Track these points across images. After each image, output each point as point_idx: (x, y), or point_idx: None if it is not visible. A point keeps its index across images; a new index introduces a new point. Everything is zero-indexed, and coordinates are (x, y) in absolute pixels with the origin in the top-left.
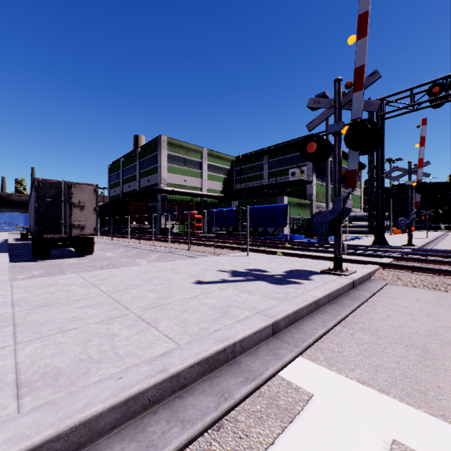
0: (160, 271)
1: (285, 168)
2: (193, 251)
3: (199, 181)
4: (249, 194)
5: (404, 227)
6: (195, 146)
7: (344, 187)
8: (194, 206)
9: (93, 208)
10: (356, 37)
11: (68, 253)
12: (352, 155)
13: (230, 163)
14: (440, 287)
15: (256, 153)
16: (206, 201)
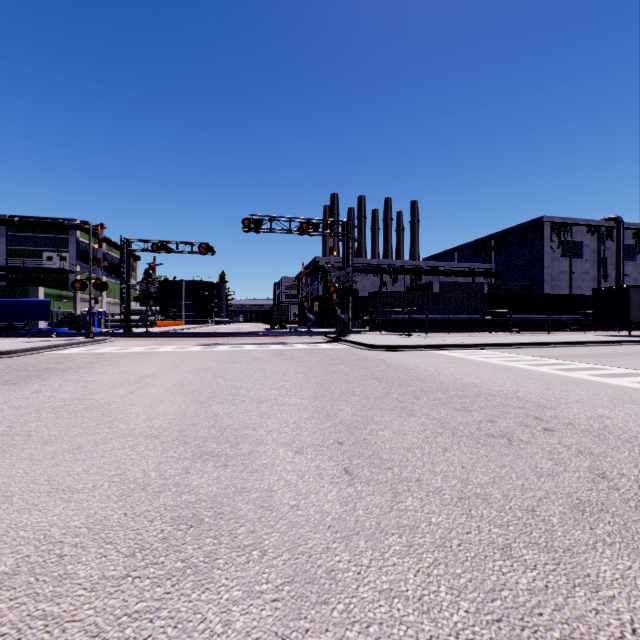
0: None
1: (38, 249)
2: None
3: None
4: None
5: (144, 321)
6: None
7: (117, 279)
8: None
9: None
10: (99, 246)
11: None
12: (97, 292)
13: None
14: (130, 340)
15: None
16: None
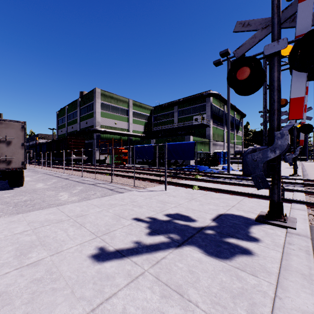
0: (59, 223)
1: (190, 115)
2: (115, 183)
3: (126, 124)
4: (163, 134)
5: (291, 161)
6: (123, 97)
7: (232, 130)
8: (122, 143)
9: (20, 144)
10: None
11: (1, 184)
12: (297, 79)
13: (150, 111)
14: None
15: (169, 104)
16: (131, 139)
